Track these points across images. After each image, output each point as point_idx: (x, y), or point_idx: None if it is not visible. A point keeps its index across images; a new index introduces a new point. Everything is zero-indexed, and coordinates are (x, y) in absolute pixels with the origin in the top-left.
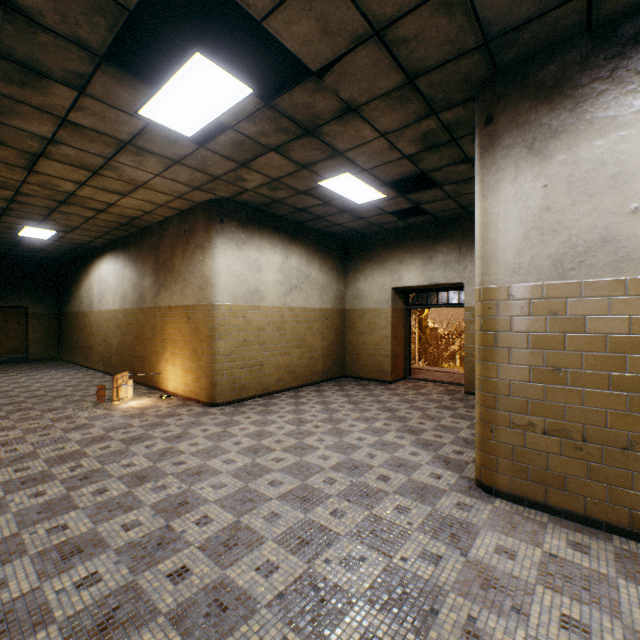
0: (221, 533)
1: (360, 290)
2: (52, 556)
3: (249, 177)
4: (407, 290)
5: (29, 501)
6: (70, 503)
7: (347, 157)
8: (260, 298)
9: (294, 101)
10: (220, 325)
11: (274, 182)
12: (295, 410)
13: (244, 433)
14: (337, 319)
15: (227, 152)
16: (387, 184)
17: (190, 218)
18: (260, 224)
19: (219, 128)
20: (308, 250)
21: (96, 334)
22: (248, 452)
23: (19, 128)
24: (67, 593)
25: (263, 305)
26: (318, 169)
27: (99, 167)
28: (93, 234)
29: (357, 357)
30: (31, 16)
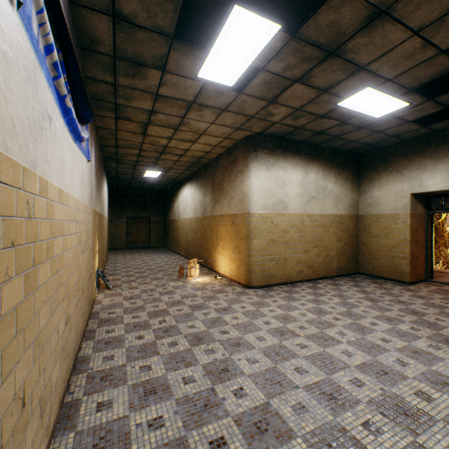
0: (253, 411)
1: (374, 198)
2: (139, 390)
3: (276, 111)
4: (428, 195)
5: (135, 341)
6: (155, 349)
7: (369, 70)
8: (284, 207)
9: (318, 24)
10: (254, 228)
11: (296, 111)
12: (314, 300)
13: (272, 314)
14: (351, 223)
15: (259, 93)
16: (412, 90)
17: (233, 152)
18: (284, 149)
19: (253, 76)
20: (324, 166)
21: (181, 233)
22: (275, 333)
23: (136, 107)
24: (142, 429)
25: (286, 213)
26: (337, 90)
27: (178, 125)
28: (179, 171)
29: (371, 257)
30: (131, 20)
